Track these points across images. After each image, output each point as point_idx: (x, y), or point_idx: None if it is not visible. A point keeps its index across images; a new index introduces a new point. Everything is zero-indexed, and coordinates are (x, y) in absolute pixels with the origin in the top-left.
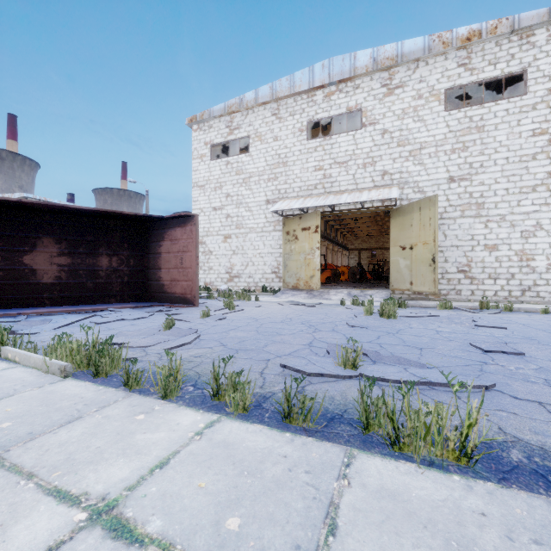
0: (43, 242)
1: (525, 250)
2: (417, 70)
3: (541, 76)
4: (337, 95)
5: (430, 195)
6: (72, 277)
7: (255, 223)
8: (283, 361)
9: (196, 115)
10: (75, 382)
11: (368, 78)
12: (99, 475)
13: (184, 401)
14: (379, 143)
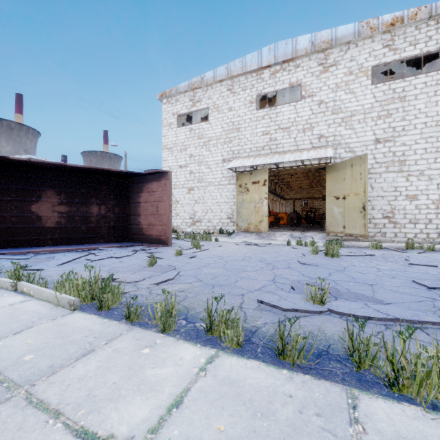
0: (47, 194)
1: None
2: (349, 51)
3: None
4: (281, 73)
5: (359, 154)
6: (70, 222)
7: (213, 178)
8: (259, 297)
9: (166, 91)
10: (82, 315)
11: (306, 59)
12: (121, 415)
13: (181, 335)
14: (316, 112)
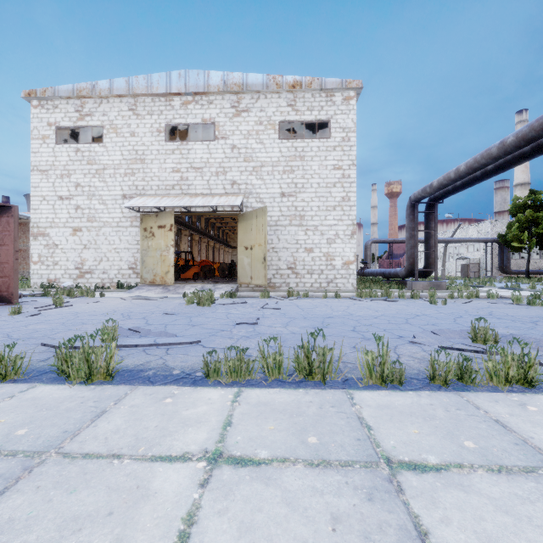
0: None
1: (329, 253)
2: (259, 100)
3: (339, 127)
4: (193, 105)
5: (268, 206)
6: None
7: (110, 217)
8: (48, 341)
9: (36, 90)
10: None
11: (220, 97)
12: None
13: None
14: (229, 156)
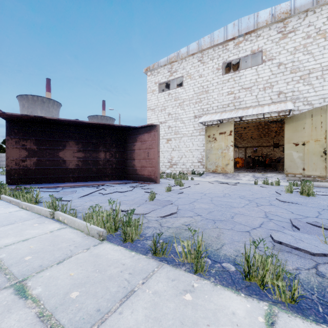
0: (69, 144)
1: None
2: (306, 18)
3: None
4: (243, 43)
5: (317, 106)
6: (85, 165)
7: (186, 130)
8: (273, 236)
9: (150, 66)
10: (111, 246)
11: (267, 29)
12: None
13: (215, 278)
14: (275, 72)
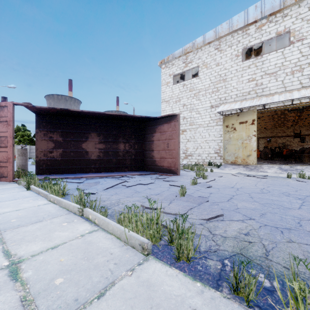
0: (91, 135)
1: None
2: None
3: None
4: (267, 25)
5: None
6: (105, 156)
7: (202, 121)
8: None
9: (164, 59)
10: (161, 266)
11: (295, 7)
12: None
13: None
14: (306, 53)
